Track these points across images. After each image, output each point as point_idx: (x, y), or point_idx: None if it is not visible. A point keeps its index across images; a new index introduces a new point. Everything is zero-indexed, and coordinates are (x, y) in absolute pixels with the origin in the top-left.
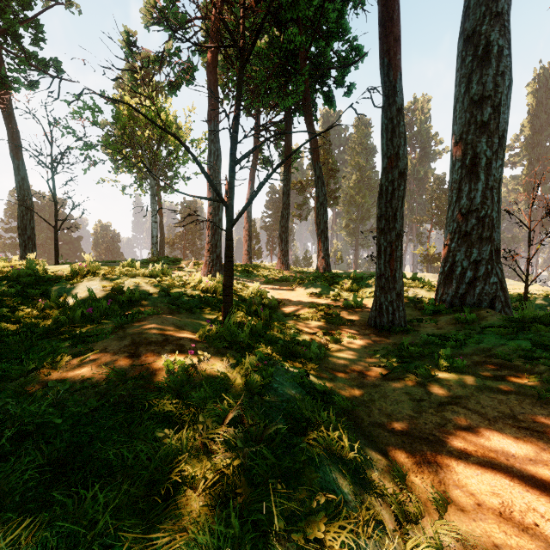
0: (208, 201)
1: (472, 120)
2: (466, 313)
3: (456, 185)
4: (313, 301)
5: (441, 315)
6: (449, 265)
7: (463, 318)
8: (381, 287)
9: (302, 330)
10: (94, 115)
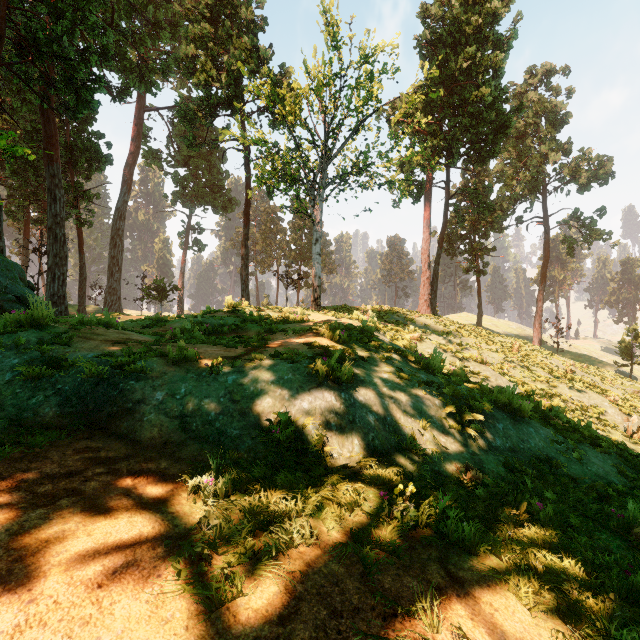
0: None
1: (112, 262)
2: None
3: (108, 278)
4: None
5: None
6: (106, 301)
7: None
8: (80, 305)
9: None
10: None
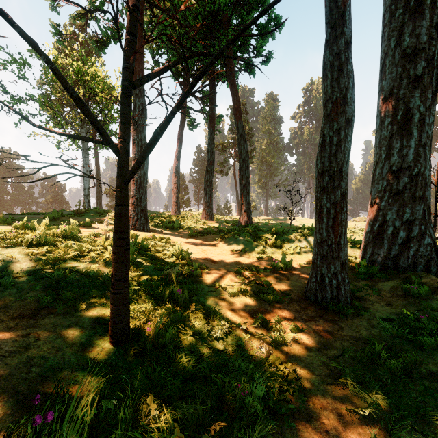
0: (132, 155)
1: (404, 74)
2: (416, 284)
3: (386, 141)
4: (238, 260)
5: (378, 280)
6: (379, 224)
7: (415, 291)
8: (323, 255)
9: (232, 318)
10: (20, 68)
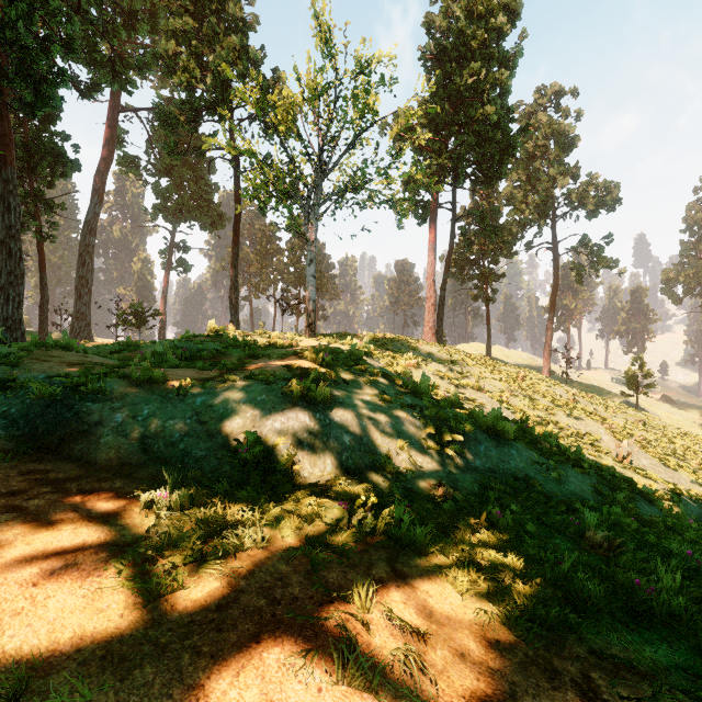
0: None
1: (80, 282)
2: None
3: (76, 301)
4: None
5: None
6: (73, 327)
7: None
8: (41, 332)
9: None
10: None
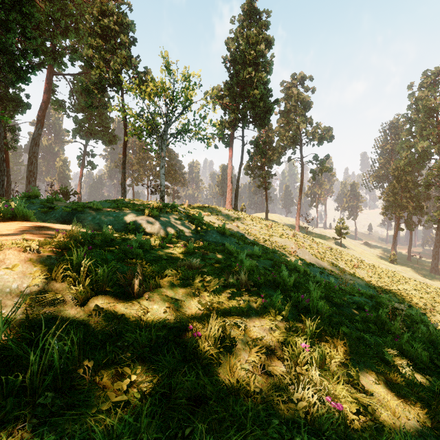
0: None
1: (29, 174)
2: None
3: (27, 185)
4: None
5: None
6: None
7: None
8: None
9: None
10: None
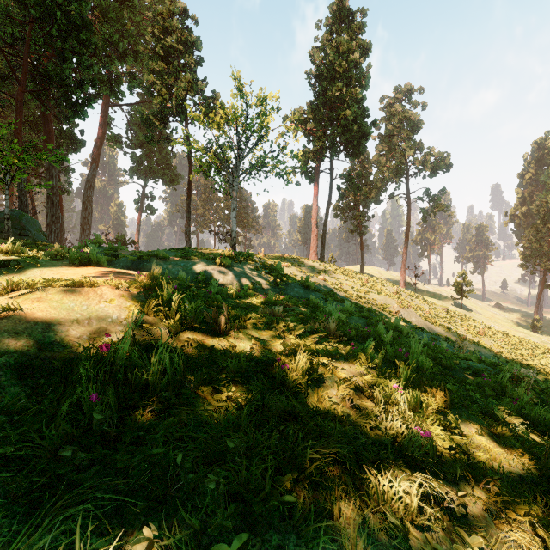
0: None
1: (84, 221)
2: None
3: (81, 234)
4: None
5: None
6: None
7: None
8: None
9: None
10: None
